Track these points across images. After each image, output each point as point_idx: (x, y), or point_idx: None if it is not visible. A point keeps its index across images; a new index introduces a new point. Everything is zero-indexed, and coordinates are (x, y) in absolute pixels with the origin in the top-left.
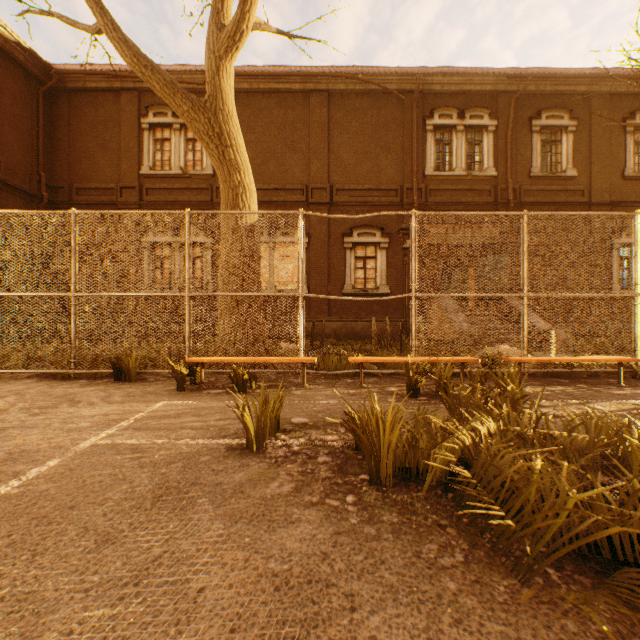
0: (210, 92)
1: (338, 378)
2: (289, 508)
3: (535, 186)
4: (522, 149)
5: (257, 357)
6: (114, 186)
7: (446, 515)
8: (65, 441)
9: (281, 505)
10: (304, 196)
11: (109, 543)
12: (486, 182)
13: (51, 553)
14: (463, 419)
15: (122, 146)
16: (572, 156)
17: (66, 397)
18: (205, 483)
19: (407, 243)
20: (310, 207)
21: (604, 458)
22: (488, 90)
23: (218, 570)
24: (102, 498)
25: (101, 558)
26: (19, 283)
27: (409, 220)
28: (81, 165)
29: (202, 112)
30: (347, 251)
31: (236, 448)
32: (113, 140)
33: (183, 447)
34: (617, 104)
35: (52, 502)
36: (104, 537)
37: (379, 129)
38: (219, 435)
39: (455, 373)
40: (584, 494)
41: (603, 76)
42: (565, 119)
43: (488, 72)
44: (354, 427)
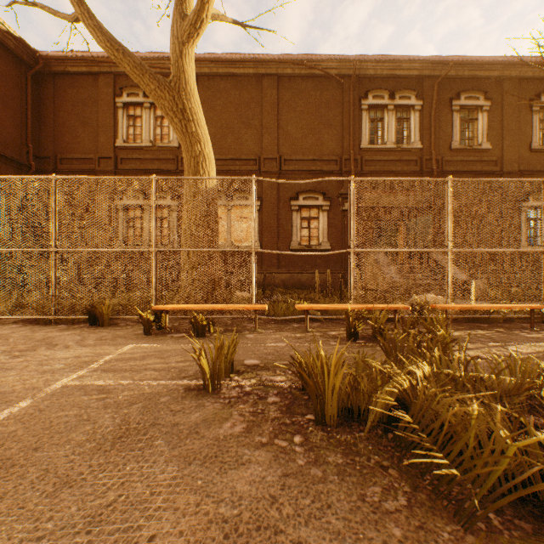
0: (174, 73)
1: (286, 323)
2: (240, 449)
3: (455, 157)
4: (444, 125)
5: (215, 305)
6: (93, 156)
7: (387, 456)
8: (38, 382)
9: (233, 446)
10: (257, 165)
11: (67, 487)
12: (413, 154)
13: (9, 498)
14: (398, 361)
15: (100, 122)
16: (486, 131)
17: (45, 341)
18: (163, 424)
19: (346, 206)
20: (262, 175)
21: (527, 398)
22: (415, 75)
23: (170, 516)
24: (66, 439)
25: (57, 503)
26: (6, 240)
27: (347, 186)
28: (64, 138)
29: (167, 90)
30: (294, 213)
31: (193, 389)
32: (92, 117)
33: (145, 388)
34: (525, 87)
35: (18, 443)
36: (63, 480)
37: (321, 108)
38: (179, 376)
39: (388, 318)
40: (523, 441)
41: (513, 63)
42: (481, 100)
43: (415, 59)
44: (301, 372)
